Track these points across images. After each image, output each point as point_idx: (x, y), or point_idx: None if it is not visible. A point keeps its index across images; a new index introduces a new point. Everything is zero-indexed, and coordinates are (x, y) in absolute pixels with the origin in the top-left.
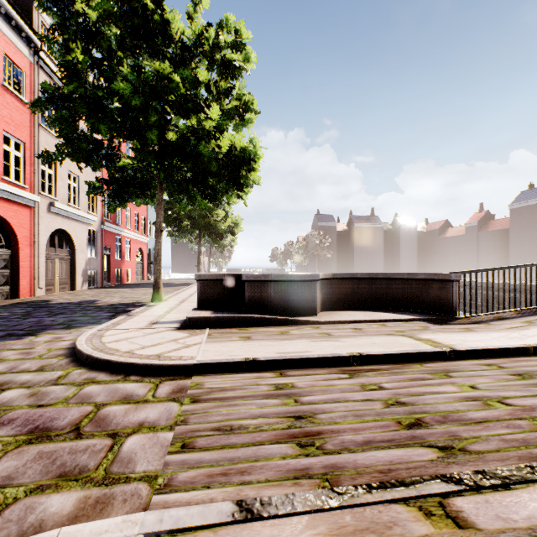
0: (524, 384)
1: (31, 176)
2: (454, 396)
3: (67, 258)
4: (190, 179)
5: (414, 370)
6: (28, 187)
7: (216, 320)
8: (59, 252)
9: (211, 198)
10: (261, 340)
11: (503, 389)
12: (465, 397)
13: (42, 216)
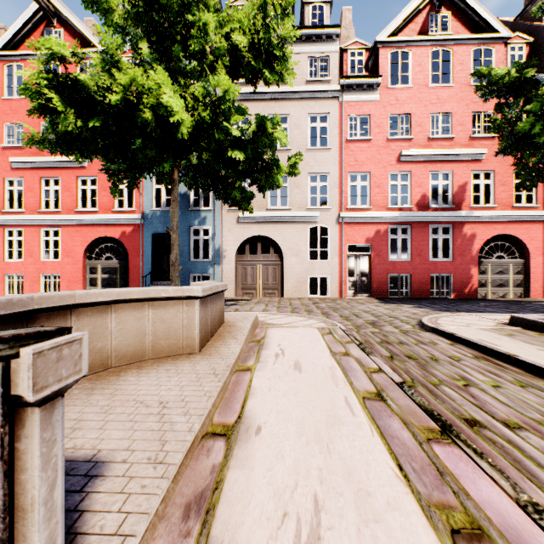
0: (543, 413)
1: (543, 195)
2: (463, 374)
3: None
4: None
5: (521, 377)
6: (540, 205)
7: (529, 323)
8: None
9: None
10: (510, 337)
11: (506, 396)
12: (465, 377)
13: None
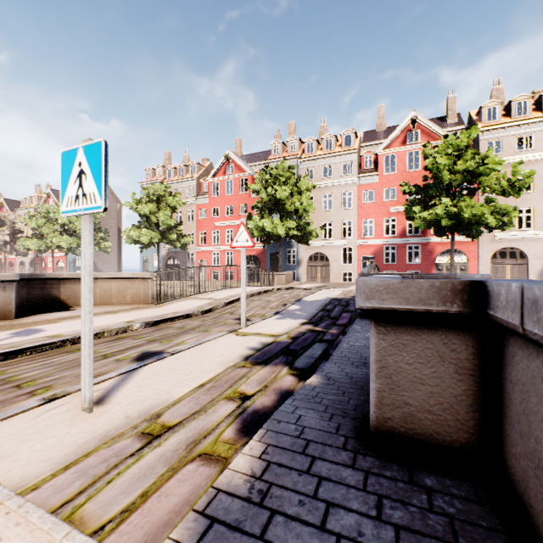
0: None
1: None
2: None
3: (521, 264)
4: (446, 227)
5: None
6: None
7: None
8: (511, 261)
9: (457, 232)
10: None
11: None
12: None
13: (487, 243)
